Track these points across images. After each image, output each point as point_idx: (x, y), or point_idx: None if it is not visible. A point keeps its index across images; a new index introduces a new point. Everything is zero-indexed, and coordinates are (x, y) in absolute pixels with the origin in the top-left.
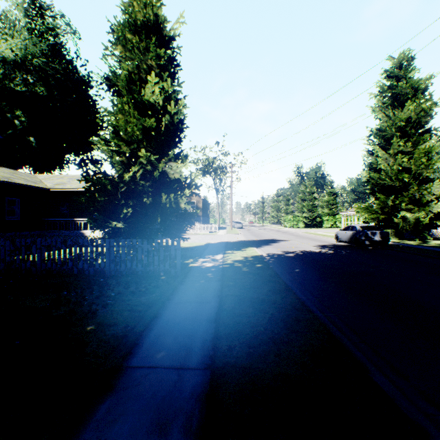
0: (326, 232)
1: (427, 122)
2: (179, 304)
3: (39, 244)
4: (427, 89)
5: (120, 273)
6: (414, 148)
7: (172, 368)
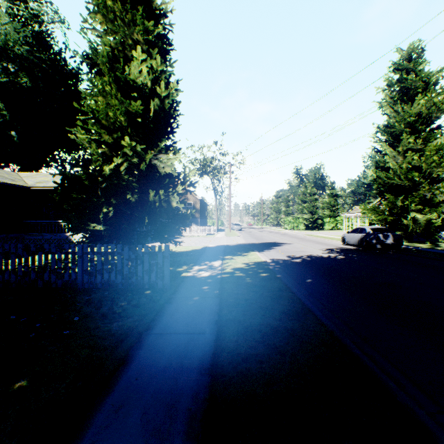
0: (328, 234)
1: (438, 118)
2: (161, 337)
3: None
4: (438, 83)
5: (96, 285)
6: (424, 145)
7: None
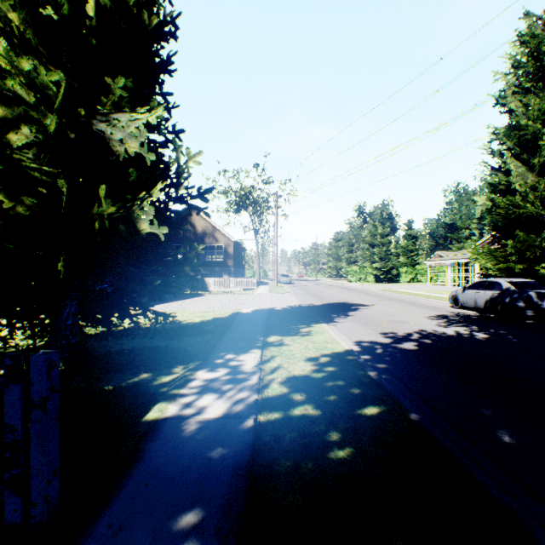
0: (411, 289)
1: None
2: None
3: None
4: None
5: None
6: None
7: None
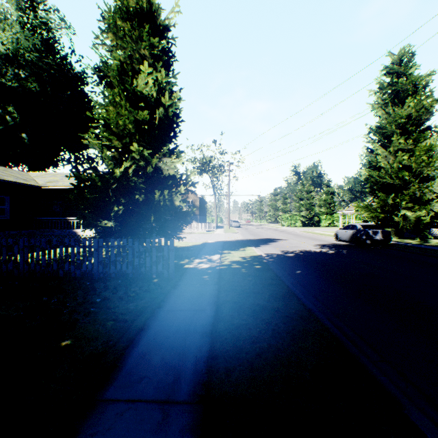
0: (324, 230)
1: (428, 119)
2: (171, 312)
3: (21, 244)
4: (427, 86)
5: (110, 275)
6: (414, 145)
7: (156, 401)
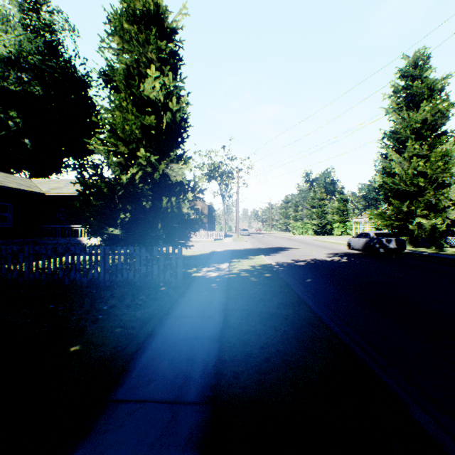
0: (336, 239)
1: (444, 124)
2: (179, 319)
3: (27, 252)
4: (443, 89)
5: (116, 283)
6: (430, 151)
7: (166, 402)
